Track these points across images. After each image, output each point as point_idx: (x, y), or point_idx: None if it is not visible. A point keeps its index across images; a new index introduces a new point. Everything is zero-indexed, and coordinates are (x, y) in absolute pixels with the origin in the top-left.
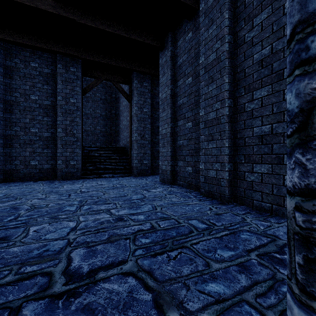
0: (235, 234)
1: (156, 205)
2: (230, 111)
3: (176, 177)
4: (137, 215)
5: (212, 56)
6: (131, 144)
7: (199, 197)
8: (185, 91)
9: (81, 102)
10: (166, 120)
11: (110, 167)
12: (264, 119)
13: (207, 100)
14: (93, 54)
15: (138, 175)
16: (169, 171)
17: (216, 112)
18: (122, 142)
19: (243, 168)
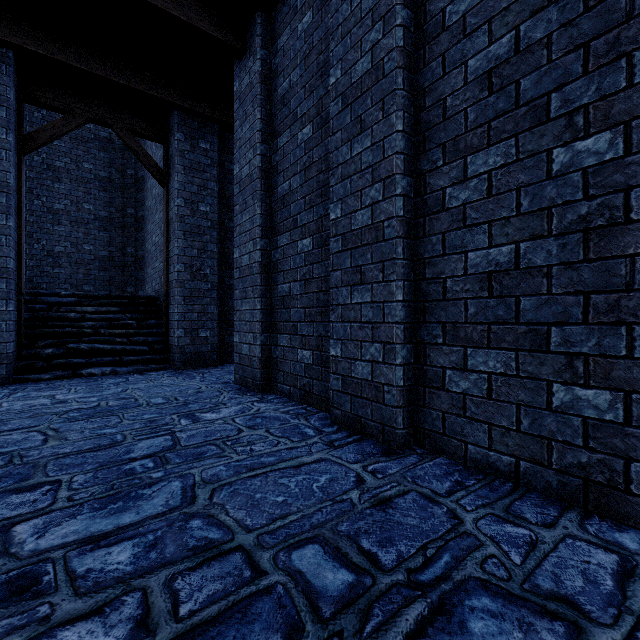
0: (448, 615)
1: (200, 477)
2: (408, 208)
3: (274, 375)
4: (110, 545)
5: (361, 63)
6: (168, 291)
7: (328, 432)
8: (296, 160)
9: (17, 173)
10: (250, 232)
11: (110, 348)
12: (497, 230)
13: (349, 180)
14: (45, 38)
15: (184, 367)
16: (258, 359)
17: (372, 211)
18: (150, 285)
19: (439, 357)
